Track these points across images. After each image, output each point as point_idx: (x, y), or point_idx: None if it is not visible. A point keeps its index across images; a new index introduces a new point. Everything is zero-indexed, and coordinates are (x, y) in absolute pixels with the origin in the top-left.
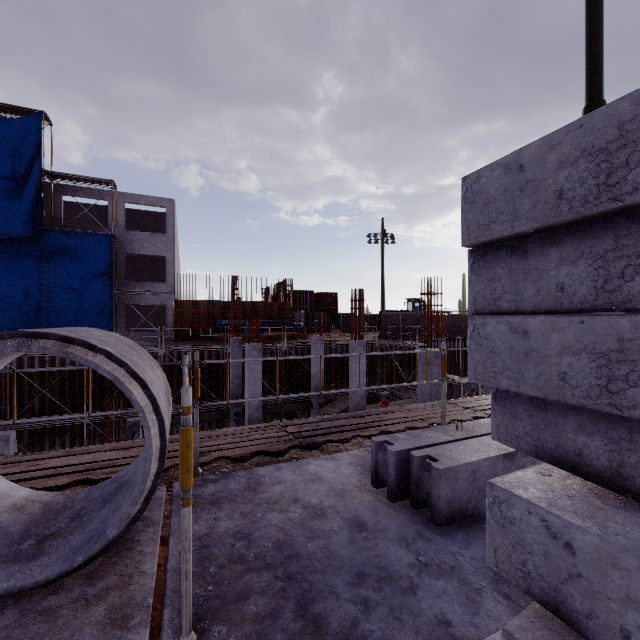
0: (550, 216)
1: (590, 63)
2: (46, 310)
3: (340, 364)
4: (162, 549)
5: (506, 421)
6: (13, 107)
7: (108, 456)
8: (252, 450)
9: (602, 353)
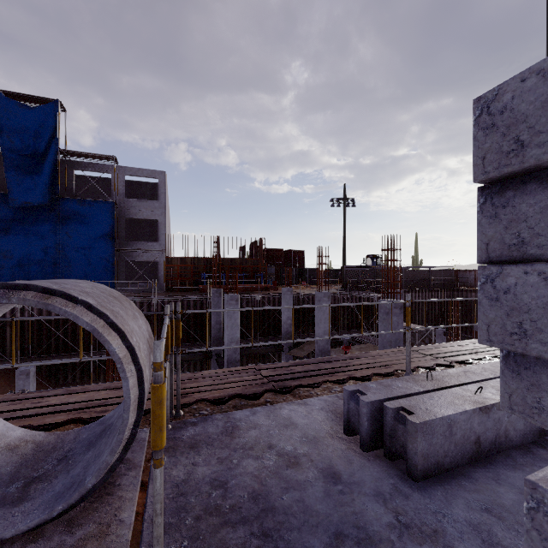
0: None
1: None
2: (61, 265)
3: (307, 312)
4: (141, 495)
5: (523, 390)
6: (34, 97)
7: (101, 395)
8: (229, 392)
9: None
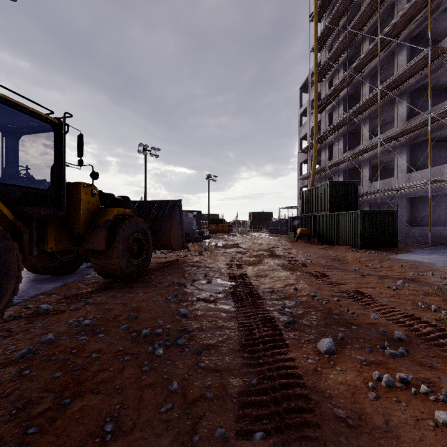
0: None
1: (145, 186)
2: None
3: None
4: None
5: None
6: None
7: None
8: None
9: None
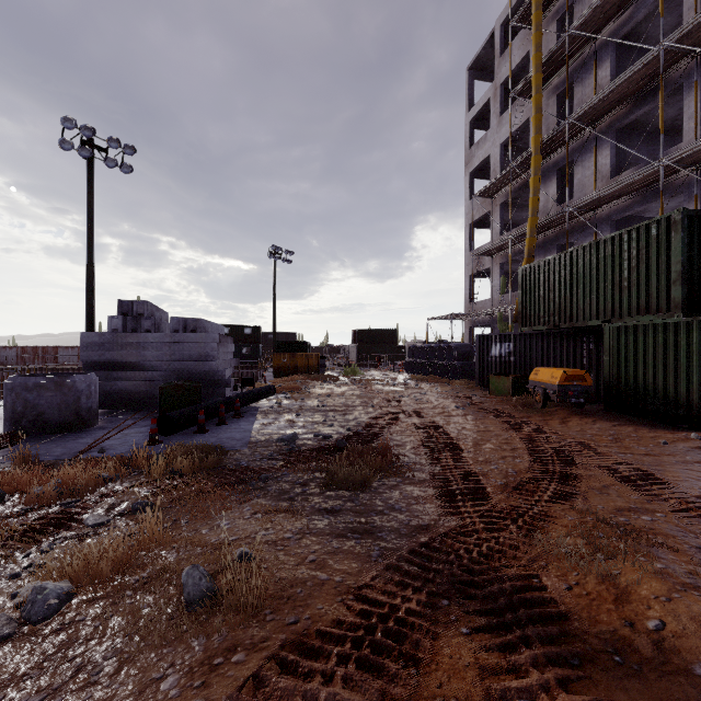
0: (94, 341)
1: (90, 247)
2: None
3: None
4: None
5: (85, 367)
6: None
7: None
8: None
9: (99, 356)
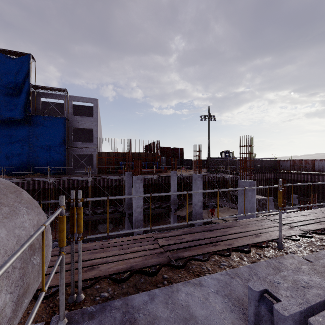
0: None
1: None
2: (32, 157)
3: (185, 186)
4: None
5: None
6: (15, 52)
7: None
8: (131, 264)
9: None
